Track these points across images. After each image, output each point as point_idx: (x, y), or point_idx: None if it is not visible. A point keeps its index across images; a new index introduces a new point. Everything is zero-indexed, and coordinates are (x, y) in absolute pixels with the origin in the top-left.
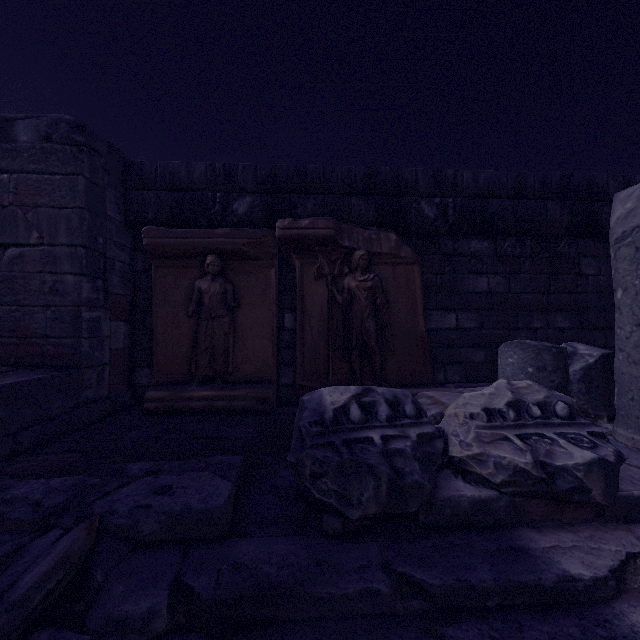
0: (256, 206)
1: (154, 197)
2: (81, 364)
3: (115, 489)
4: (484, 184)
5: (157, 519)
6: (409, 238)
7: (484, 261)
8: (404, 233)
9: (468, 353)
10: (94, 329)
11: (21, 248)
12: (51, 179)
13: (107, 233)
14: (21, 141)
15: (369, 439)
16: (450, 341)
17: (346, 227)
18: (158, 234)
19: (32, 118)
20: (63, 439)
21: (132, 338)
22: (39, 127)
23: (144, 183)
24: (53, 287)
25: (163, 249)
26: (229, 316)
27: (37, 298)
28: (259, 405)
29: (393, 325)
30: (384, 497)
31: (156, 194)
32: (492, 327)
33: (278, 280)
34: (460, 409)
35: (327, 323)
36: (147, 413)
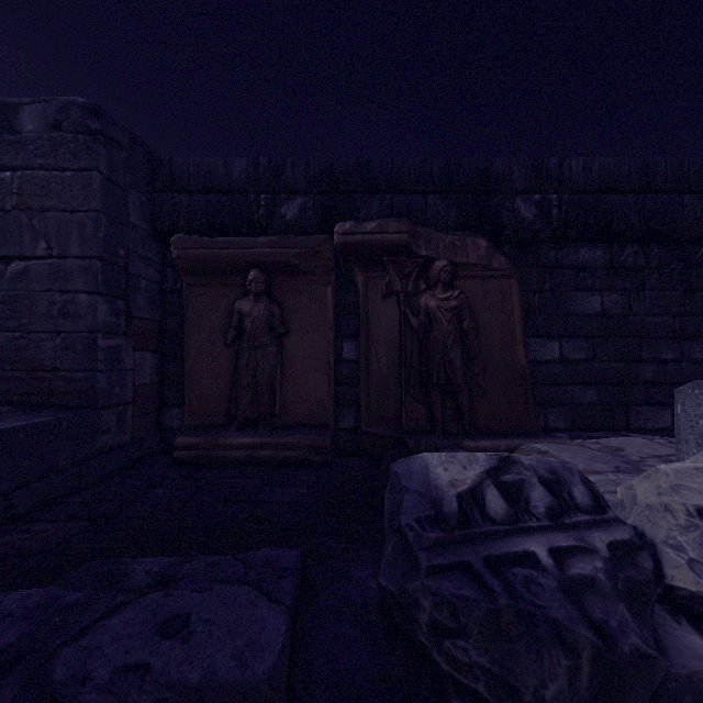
0: (308, 209)
1: (186, 201)
2: (96, 404)
3: (99, 620)
4: (599, 175)
5: (157, 697)
6: (499, 247)
7: (596, 275)
8: (493, 240)
9: (575, 392)
10: (113, 360)
11: (26, 261)
12: (61, 176)
13: (130, 244)
14: (26, 131)
15: (530, 556)
16: (552, 377)
17: (423, 231)
18: (190, 244)
19: (39, 103)
20: (71, 499)
21: (161, 371)
22: (47, 113)
23: (174, 184)
24: (63, 309)
25: (196, 263)
26: (276, 345)
27: (45, 322)
28: (313, 456)
29: (484, 356)
30: (585, 689)
31: (188, 197)
32: (607, 359)
33: (335, 301)
34: (671, 497)
35: (399, 353)
36: (177, 463)
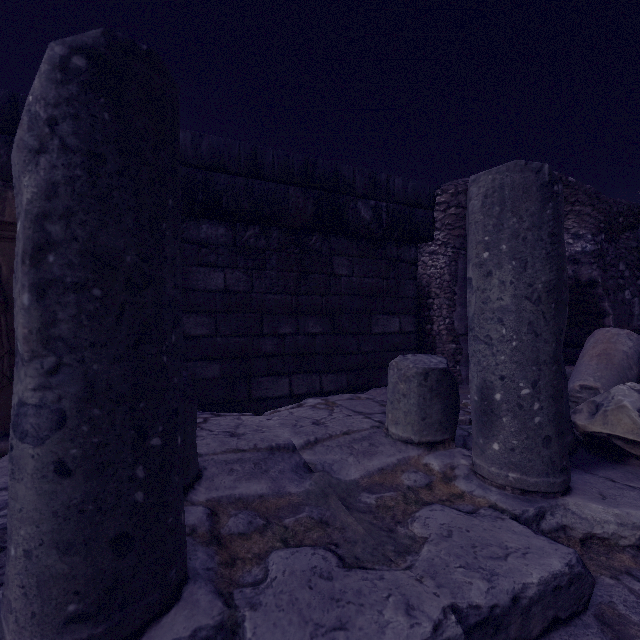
0: None
1: None
2: None
3: None
4: (209, 152)
5: None
6: None
7: (220, 252)
8: None
9: (197, 368)
10: None
11: None
12: None
13: None
14: None
15: None
16: None
17: None
18: None
19: None
20: None
21: None
22: None
23: None
24: None
25: None
26: None
27: None
28: None
29: None
30: None
31: None
32: (230, 334)
33: None
34: None
35: None
36: None
